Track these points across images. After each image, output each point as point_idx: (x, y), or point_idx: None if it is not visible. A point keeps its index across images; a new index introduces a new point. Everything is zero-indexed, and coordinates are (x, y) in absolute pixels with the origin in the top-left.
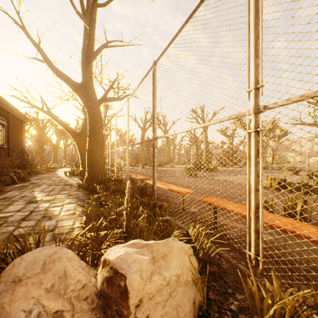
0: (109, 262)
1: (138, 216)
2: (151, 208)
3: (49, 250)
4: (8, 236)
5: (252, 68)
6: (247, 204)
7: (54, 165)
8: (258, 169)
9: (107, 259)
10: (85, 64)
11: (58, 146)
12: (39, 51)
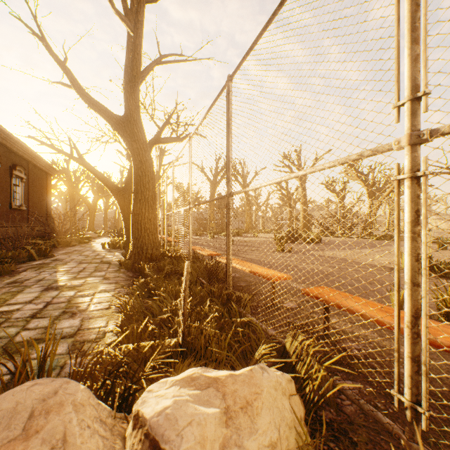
0: (144, 421)
1: (204, 315)
2: (224, 302)
3: (44, 388)
4: (6, 343)
5: (405, 63)
6: (395, 309)
7: (89, 233)
8: (417, 246)
9: (140, 413)
10: (128, 88)
11: (95, 207)
12: (64, 72)
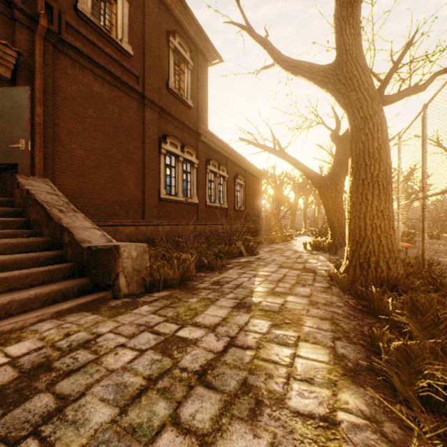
0: None
1: None
2: None
3: None
4: None
5: None
6: None
7: (290, 231)
8: None
9: None
10: (343, 11)
11: (295, 206)
12: (264, 49)
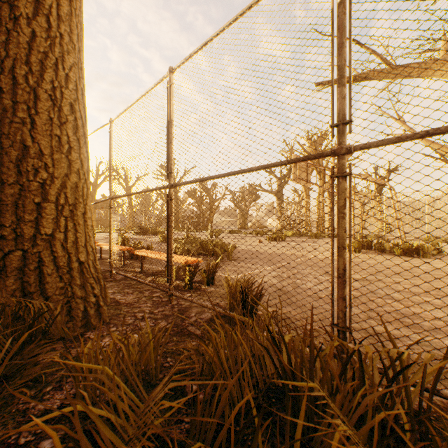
0: None
1: None
2: None
3: None
4: None
5: None
6: None
7: None
8: None
9: None
10: None
11: None
12: None
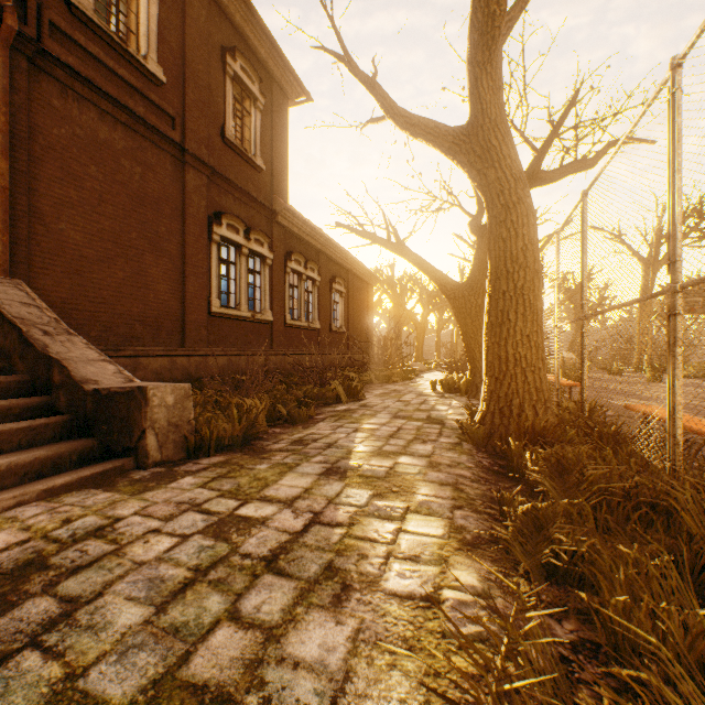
0: None
1: None
2: None
3: None
4: (166, 671)
5: None
6: None
7: (416, 364)
8: None
9: None
10: (478, 54)
11: (424, 326)
12: (371, 94)
